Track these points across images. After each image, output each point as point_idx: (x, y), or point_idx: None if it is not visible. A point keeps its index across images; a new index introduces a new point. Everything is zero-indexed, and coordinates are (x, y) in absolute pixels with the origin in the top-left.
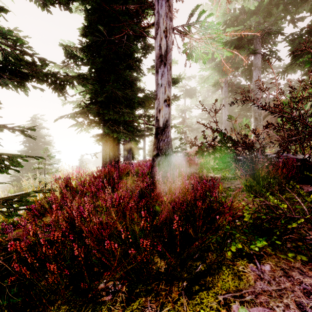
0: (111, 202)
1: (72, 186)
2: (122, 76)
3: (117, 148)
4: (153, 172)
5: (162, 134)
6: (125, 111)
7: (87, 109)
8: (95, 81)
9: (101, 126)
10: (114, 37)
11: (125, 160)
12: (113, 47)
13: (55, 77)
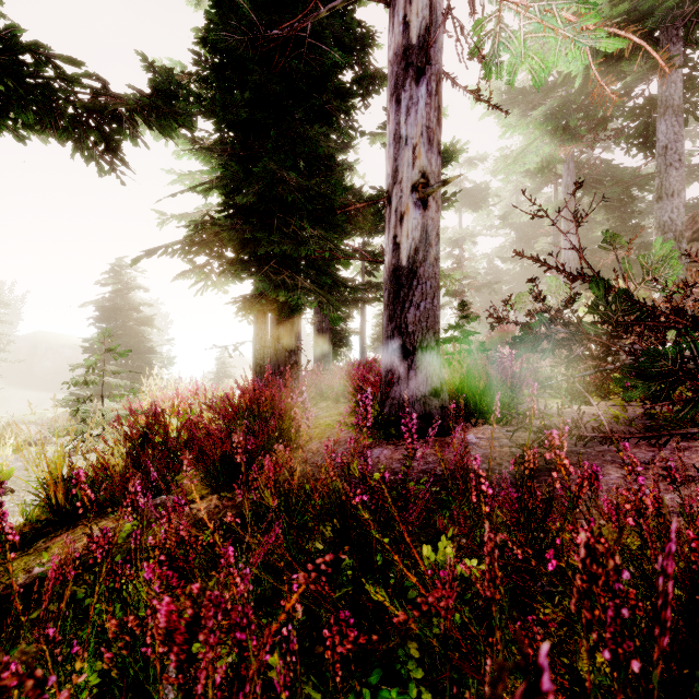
0: (254, 501)
1: (159, 437)
2: (304, 142)
3: (293, 332)
4: (388, 402)
5: (414, 287)
6: (311, 233)
7: (213, 231)
8: (235, 160)
9: (247, 272)
10: (280, 29)
11: (318, 360)
12: (278, 58)
13: (72, 102)
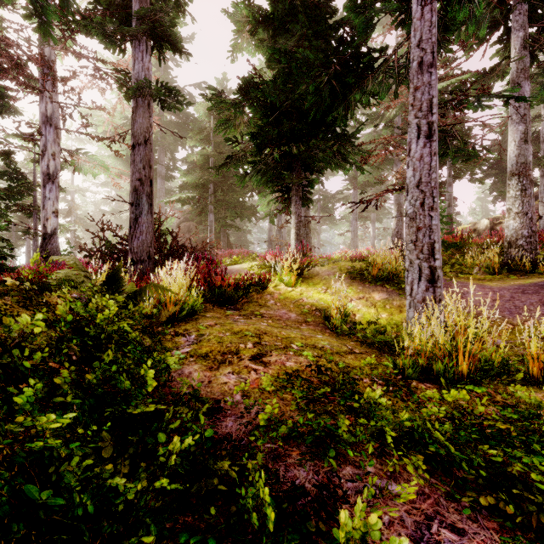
0: None
1: None
2: None
3: None
4: None
5: (51, 239)
6: None
7: None
8: None
9: None
10: None
11: None
12: None
13: None
